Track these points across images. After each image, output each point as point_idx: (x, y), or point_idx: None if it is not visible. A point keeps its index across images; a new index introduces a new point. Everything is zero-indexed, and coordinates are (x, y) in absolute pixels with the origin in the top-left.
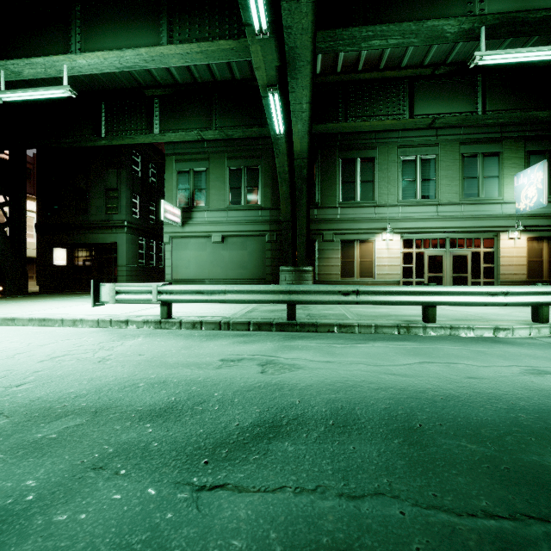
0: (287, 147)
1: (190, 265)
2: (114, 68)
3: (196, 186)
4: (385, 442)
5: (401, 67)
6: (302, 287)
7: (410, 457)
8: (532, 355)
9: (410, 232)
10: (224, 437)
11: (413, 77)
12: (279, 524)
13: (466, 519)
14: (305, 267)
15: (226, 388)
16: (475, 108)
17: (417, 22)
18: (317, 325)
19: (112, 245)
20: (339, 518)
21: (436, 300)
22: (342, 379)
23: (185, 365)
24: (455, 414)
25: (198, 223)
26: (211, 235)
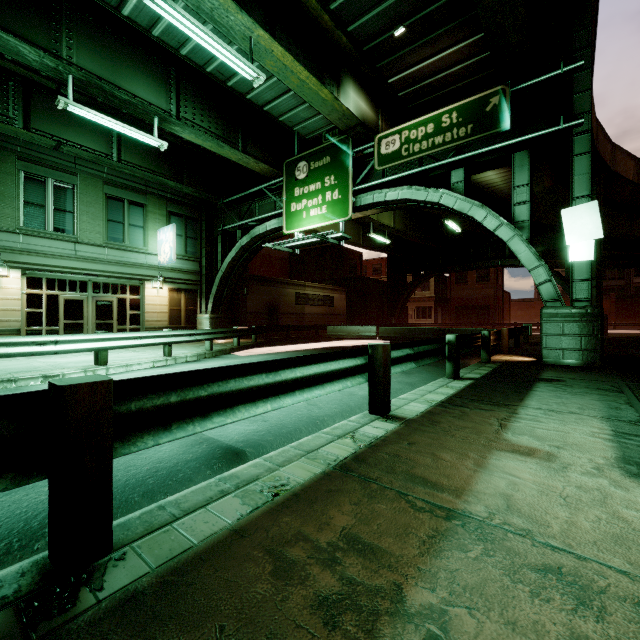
0: None
1: None
2: None
3: None
4: None
5: (7, 58)
6: None
7: None
8: None
9: (37, 269)
10: None
11: (31, 81)
12: None
13: None
14: None
15: None
16: (111, 151)
17: None
18: None
19: None
20: None
21: None
22: None
23: None
24: None
25: None
26: None
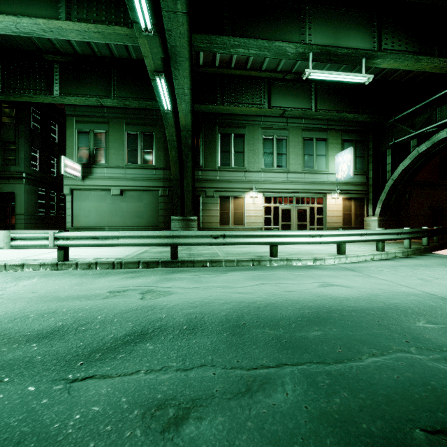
0: (174, 121)
1: (91, 214)
2: (9, 31)
3: (96, 145)
4: (218, 335)
5: (262, 70)
6: (183, 233)
7: (230, 342)
8: (329, 275)
9: (269, 192)
10: (99, 346)
11: (270, 79)
12: (129, 393)
13: (251, 371)
14: (191, 217)
15: (109, 312)
16: (311, 106)
17: (268, 41)
18: (194, 261)
19: (9, 195)
20: (172, 383)
21: (277, 240)
22: (201, 298)
23: (76, 298)
24: (268, 314)
25: (98, 178)
26: (110, 189)
